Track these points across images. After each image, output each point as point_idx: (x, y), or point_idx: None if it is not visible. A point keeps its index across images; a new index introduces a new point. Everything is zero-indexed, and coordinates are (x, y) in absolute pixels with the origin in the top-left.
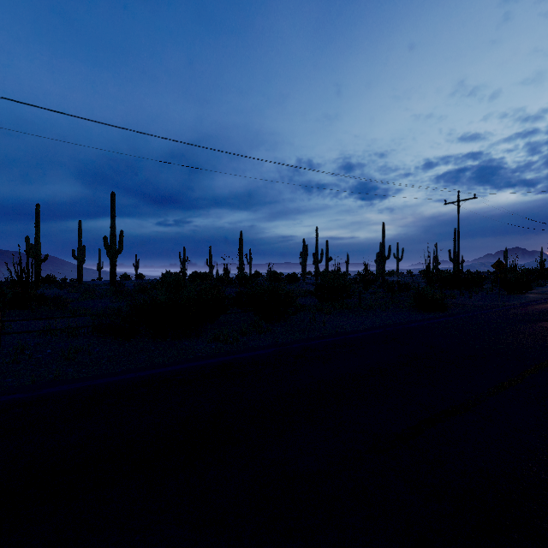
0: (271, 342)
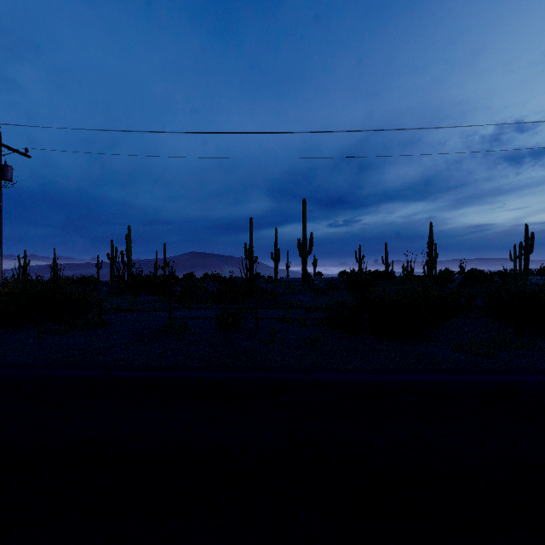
0: None
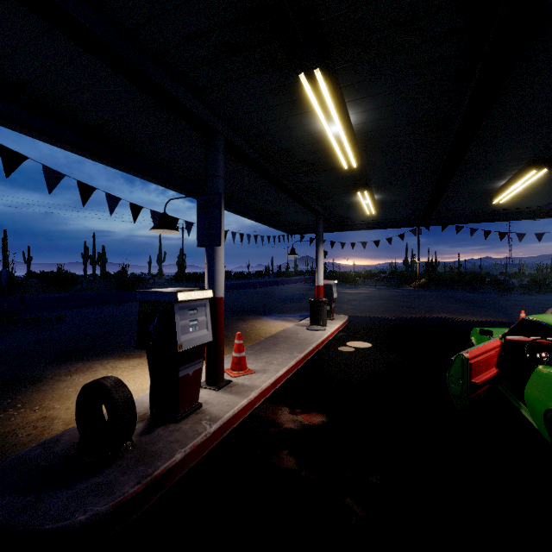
0: None
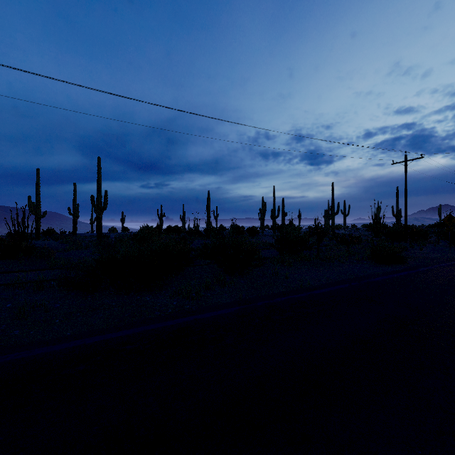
0: (234, 298)
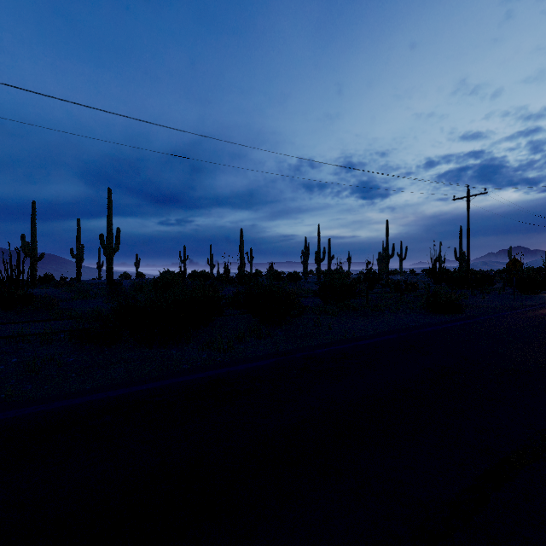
0: (270, 350)
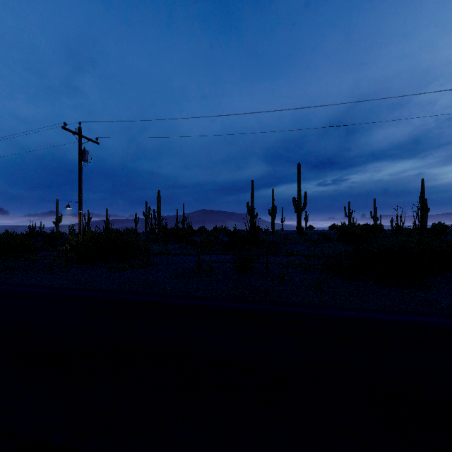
0: None
